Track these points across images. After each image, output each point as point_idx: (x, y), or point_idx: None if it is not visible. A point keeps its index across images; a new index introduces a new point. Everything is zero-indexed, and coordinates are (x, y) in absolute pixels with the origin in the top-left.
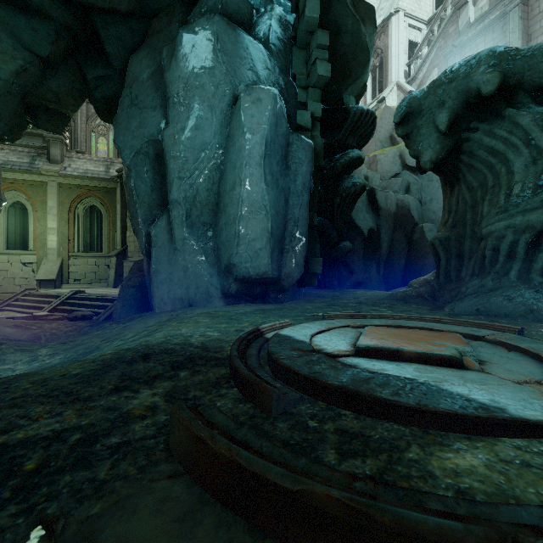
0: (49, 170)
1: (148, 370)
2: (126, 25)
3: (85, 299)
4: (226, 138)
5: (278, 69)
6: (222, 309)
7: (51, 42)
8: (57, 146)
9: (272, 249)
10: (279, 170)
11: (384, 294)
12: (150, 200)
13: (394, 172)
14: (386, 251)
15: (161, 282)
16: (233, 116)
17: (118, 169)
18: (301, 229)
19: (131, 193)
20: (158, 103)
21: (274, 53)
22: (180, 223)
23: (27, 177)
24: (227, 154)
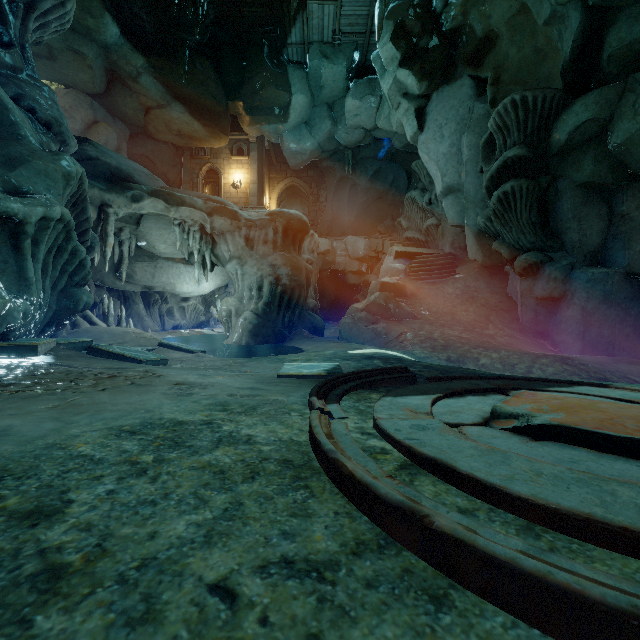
0: None
1: None
2: None
3: None
4: None
5: None
6: None
7: None
8: None
9: None
10: None
11: None
12: None
13: None
14: None
15: None
16: None
17: None
18: None
19: None
20: None
21: None
22: None
23: None
24: None
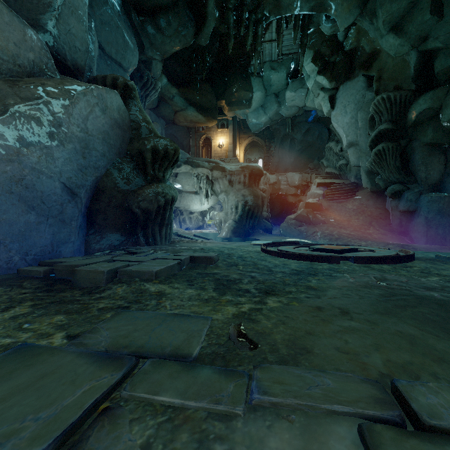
0: None
1: None
2: None
3: None
4: None
5: None
6: None
7: None
8: None
9: None
10: None
11: None
12: None
13: None
14: None
15: None
16: None
17: None
18: None
19: None
20: None
21: None
22: None
23: None
24: None
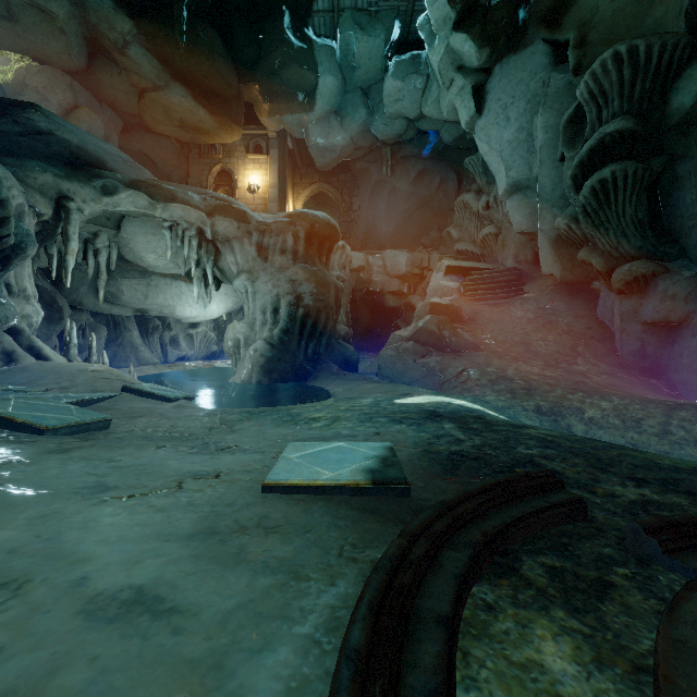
0: None
1: None
2: None
3: None
4: None
5: None
6: None
7: None
8: None
9: None
10: None
11: None
12: None
13: None
14: None
15: None
16: None
17: None
18: None
19: None
20: None
21: None
22: None
23: None
24: None
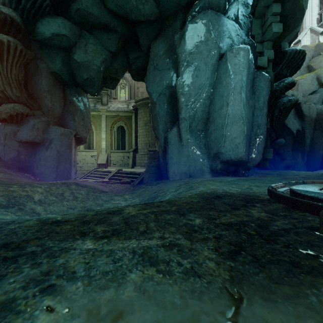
0: (102, 109)
1: (232, 202)
2: (151, 27)
3: (124, 173)
4: (214, 80)
5: (244, 34)
6: (214, 178)
7: (116, 44)
8: (105, 96)
9: (246, 143)
10: (249, 95)
11: (316, 173)
12: (165, 119)
13: (312, 90)
14: (309, 145)
15: (173, 164)
16: (220, 66)
17: (133, 105)
18: (262, 130)
19: (156, 116)
20: (170, 66)
21: (241, 25)
22: (185, 131)
23: (93, 113)
24: (216, 89)
